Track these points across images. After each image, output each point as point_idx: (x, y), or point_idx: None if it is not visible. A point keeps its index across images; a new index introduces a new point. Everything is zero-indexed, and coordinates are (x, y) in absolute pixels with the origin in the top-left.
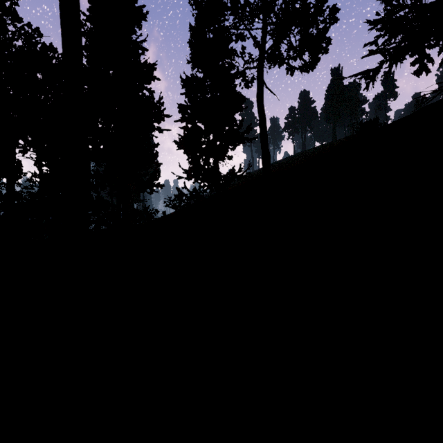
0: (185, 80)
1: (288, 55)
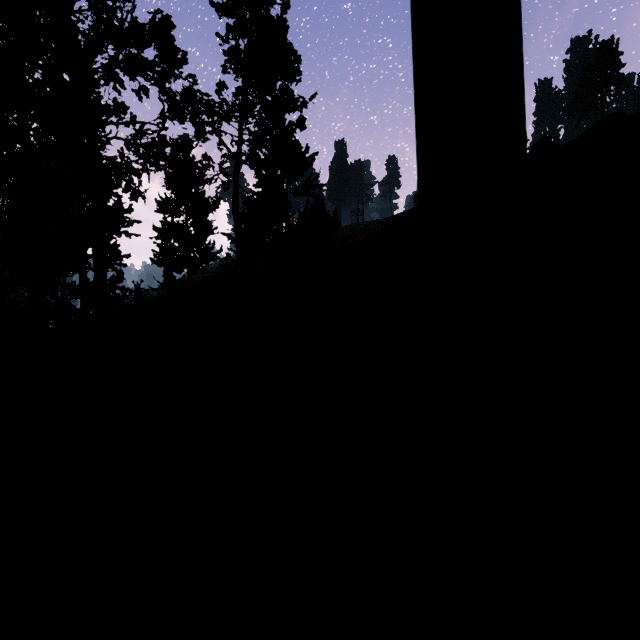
0: (160, 203)
1: None
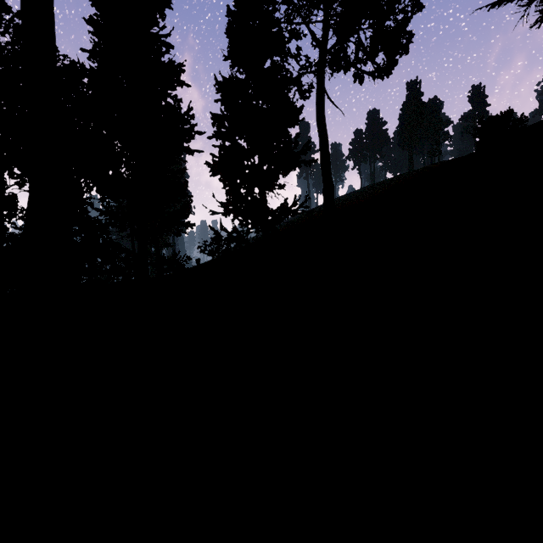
0: (221, 82)
1: (356, 57)
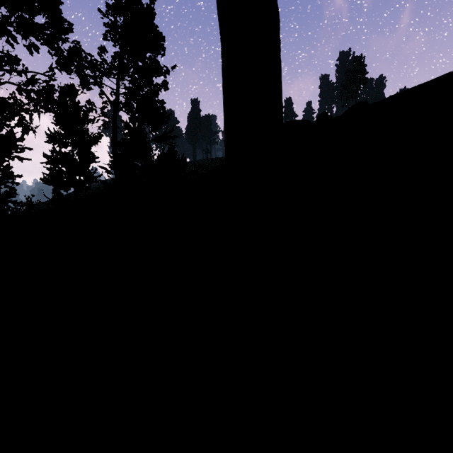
0: (50, 136)
1: None
